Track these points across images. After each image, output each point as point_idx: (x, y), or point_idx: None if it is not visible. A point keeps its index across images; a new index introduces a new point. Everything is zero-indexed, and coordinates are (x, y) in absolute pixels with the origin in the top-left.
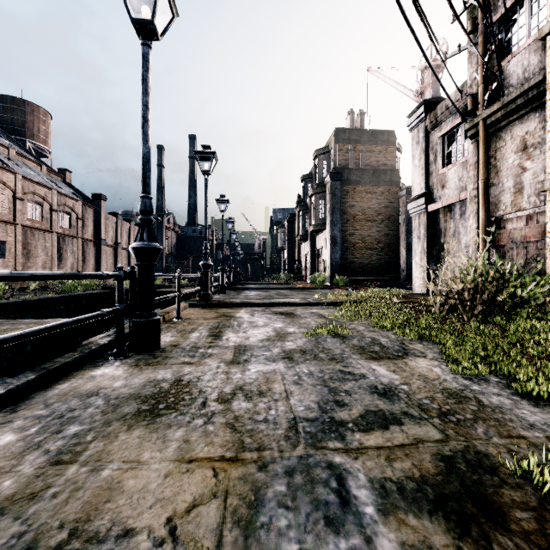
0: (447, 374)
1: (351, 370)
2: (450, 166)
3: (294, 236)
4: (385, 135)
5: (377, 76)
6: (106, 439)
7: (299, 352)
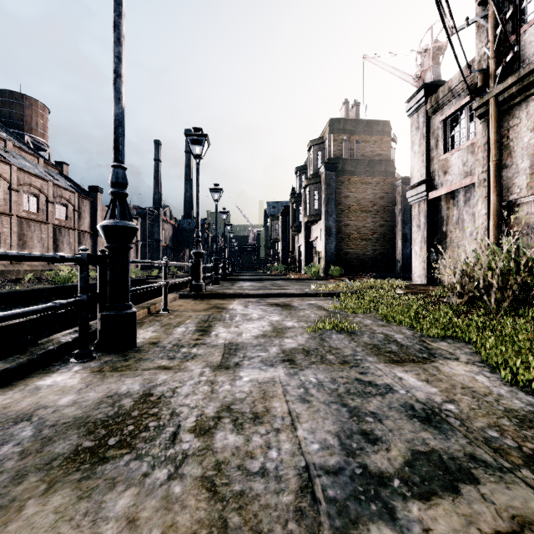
0: (498, 385)
1: (371, 379)
2: (453, 150)
3: (288, 228)
4: (380, 125)
5: (374, 62)
6: (1, 515)
7: (302, 353)
